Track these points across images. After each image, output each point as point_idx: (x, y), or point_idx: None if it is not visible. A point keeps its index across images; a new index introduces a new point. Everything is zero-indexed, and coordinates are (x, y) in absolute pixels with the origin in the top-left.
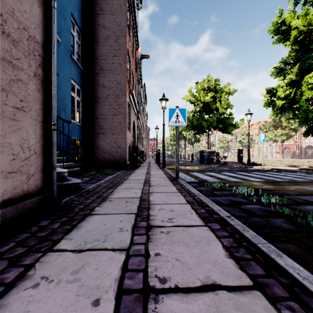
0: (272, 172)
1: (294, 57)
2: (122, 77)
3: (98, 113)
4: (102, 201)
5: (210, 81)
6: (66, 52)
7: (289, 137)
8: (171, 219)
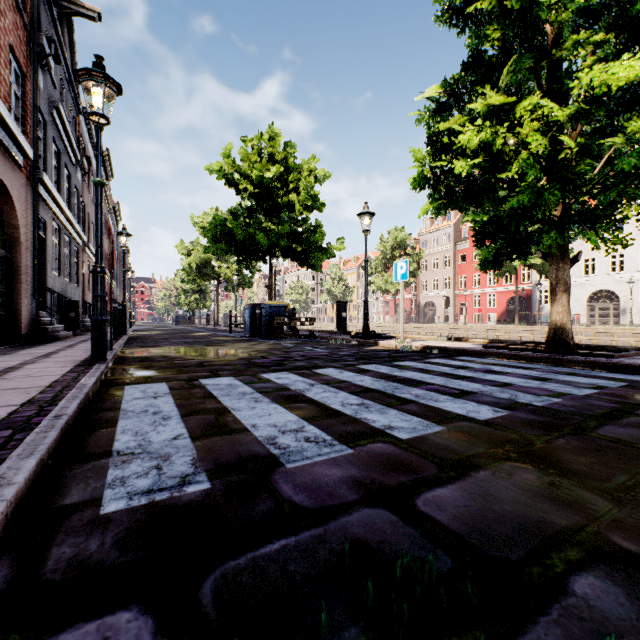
0: (440, 358)
1: (500, 43)
2: None
3: None
4: None
5: (274, 142)
6: None
7: (405, 286)
8: None
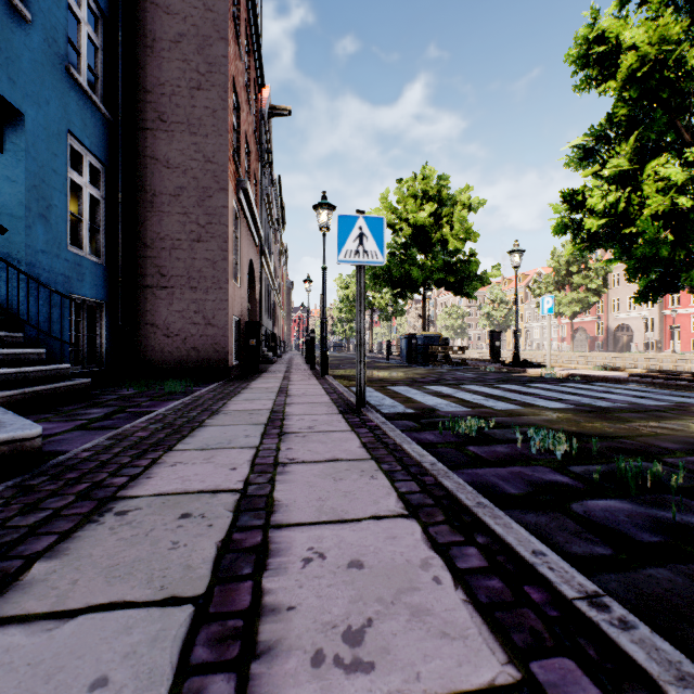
0: (575, 383)
1: (626, 118)
2: (218, 143)
3: (151, 233)
4: (87, 520)
5: (428, 179)
6: (50, 55)
7: (586, 307)
8: (359, 636)
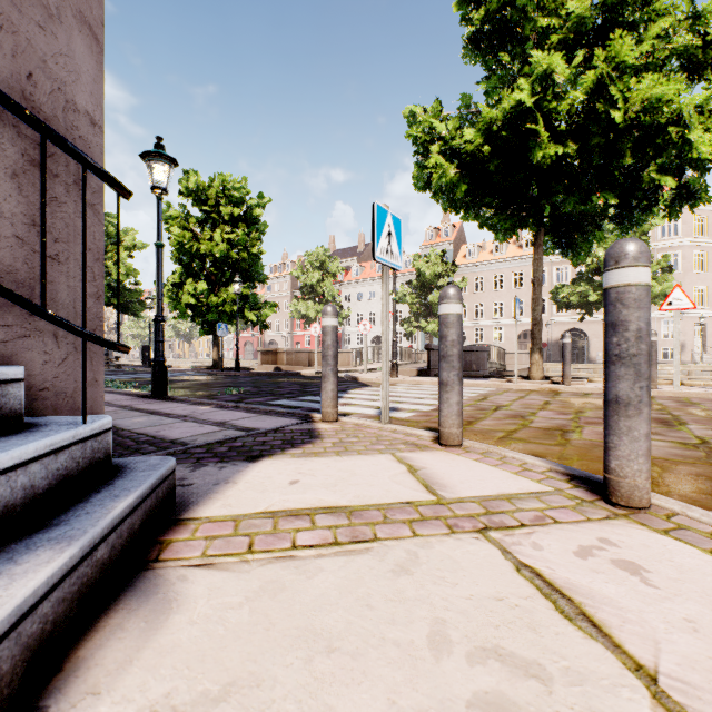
0: None
1: (178, 259)
2: None
3: None
4: None
5: None
6: None
7: (247, 326)
8: None
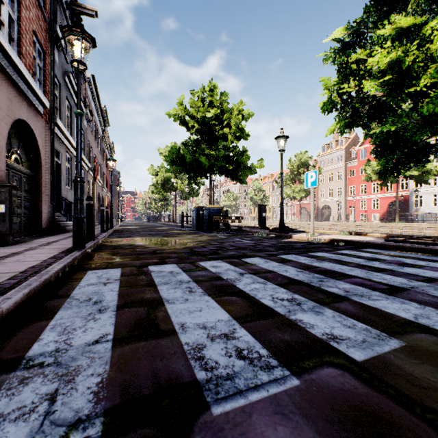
0: (349, 250)
1: None
2: None
3: None
4: None
5: (213, 92)
6: None
7: (308, 194)
8: None
